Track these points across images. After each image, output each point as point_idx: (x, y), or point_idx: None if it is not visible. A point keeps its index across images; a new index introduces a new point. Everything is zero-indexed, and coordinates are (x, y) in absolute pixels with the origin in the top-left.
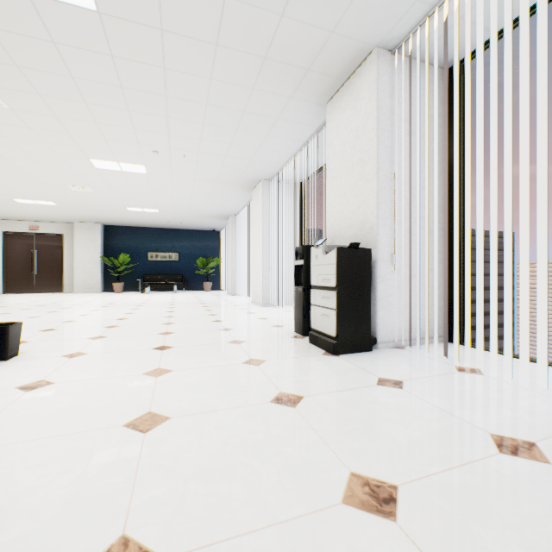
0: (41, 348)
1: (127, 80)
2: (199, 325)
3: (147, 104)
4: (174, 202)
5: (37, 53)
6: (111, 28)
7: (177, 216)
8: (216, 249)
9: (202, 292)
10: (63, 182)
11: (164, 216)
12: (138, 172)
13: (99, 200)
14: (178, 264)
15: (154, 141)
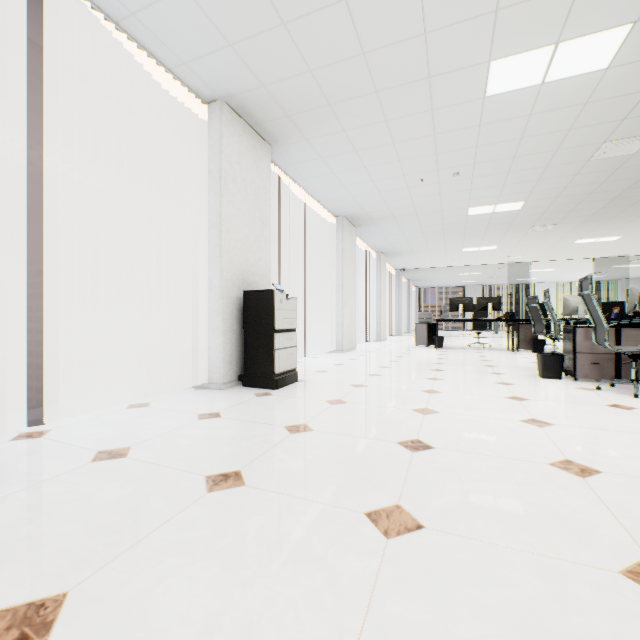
0: None
1: None
2: None
3: None
4: None
5: None
6: None
7: None
8: None
9: None
10: None
11: None
12: None
13: None
14: None
15: None
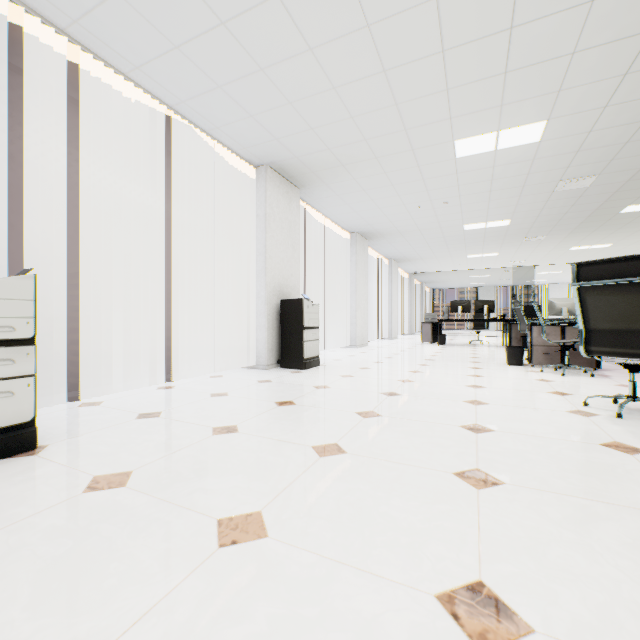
0: None
1: None
2: None
3: None
4: None
5: None
6: None
7: None
8: None
9: None
10: None
11: None
12: None
13: None
14: None
15: None
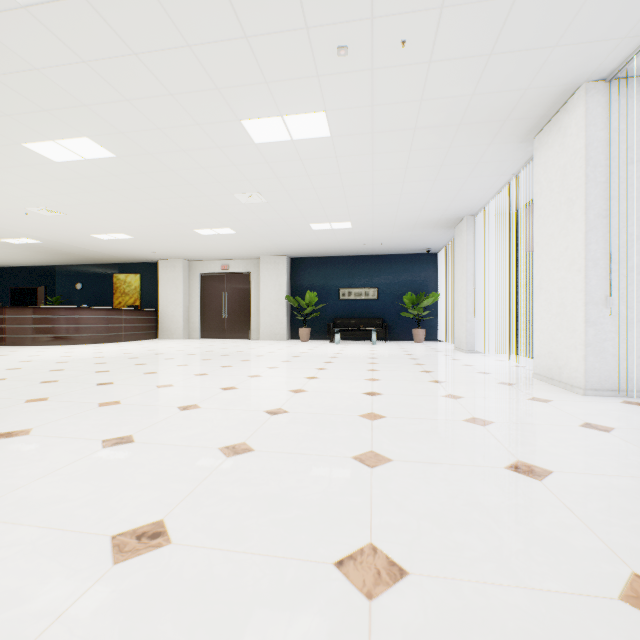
0: None
1: None
2: (480, 499)
3: None
4: (374, 201)
5: None
6: None
7: (376, 231)
8: (431, 280)
9: (411, 345)
10: (227, 189)
11: (358, 235)
12: (316, 138)
13: (276, 216)
14: (377, 303)
15: None
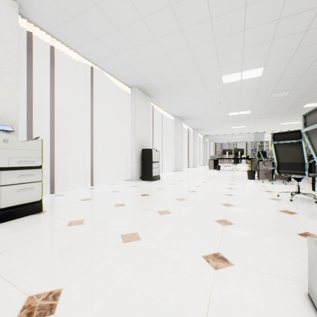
0: None
1: None
2: None
3: None
4: None
5: None
6: None
7: None
8: None
9: None
10: None
11: None
12: None
13: None
14: None
15: None
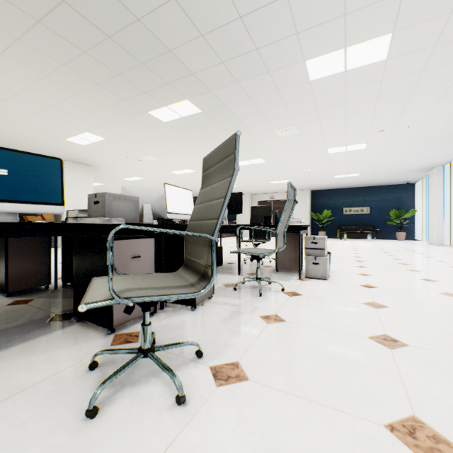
0: (336, 268)
1: (384, 91)
2: (439, 268)
3: (393, 100)
4: (377, 165)
5: (331, 99)
6: (390, 64)
7: (373, 176)
8: (409, 201)
9: (396, 241)
10: (301, 167)
11: (361, 178)
12: (357, 149)
13: (317, 174)
14: (369, 216)
15: (384, 123)
